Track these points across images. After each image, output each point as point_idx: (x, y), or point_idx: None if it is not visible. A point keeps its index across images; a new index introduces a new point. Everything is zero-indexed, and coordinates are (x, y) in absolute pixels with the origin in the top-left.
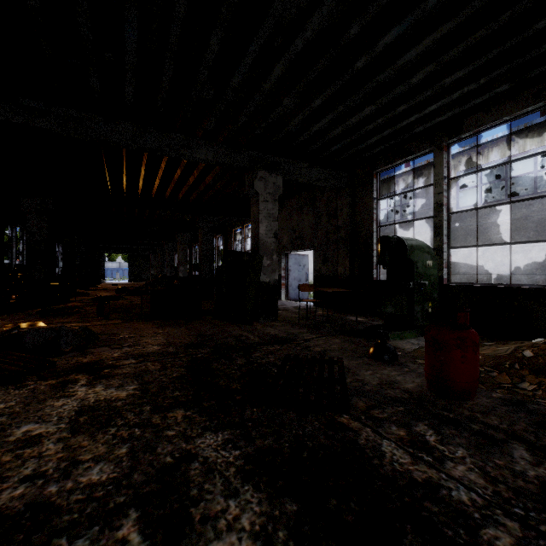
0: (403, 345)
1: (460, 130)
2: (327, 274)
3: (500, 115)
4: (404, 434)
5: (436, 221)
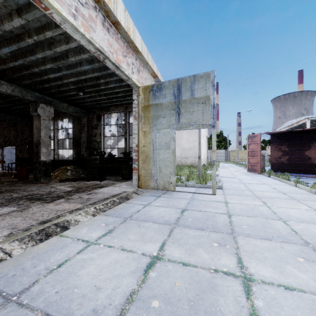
0: (30, 176)
1: (59, 116)
2: (21, 157)
3: (66, 116)
4: (0, 183)
5: (54, 141)
